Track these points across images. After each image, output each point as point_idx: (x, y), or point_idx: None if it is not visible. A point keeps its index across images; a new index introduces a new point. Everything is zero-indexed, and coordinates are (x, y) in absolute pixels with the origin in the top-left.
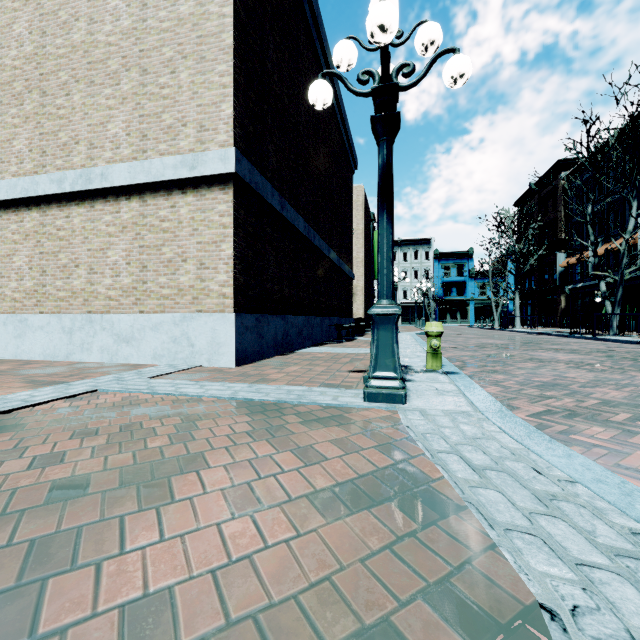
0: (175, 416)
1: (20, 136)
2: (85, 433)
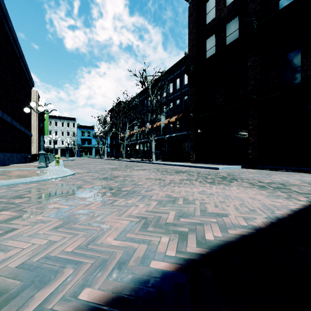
0: None
1: None
2: None
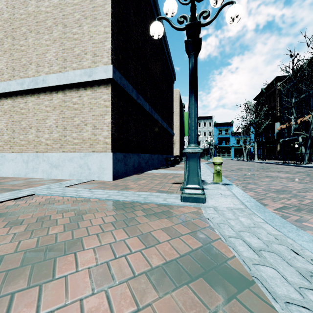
0: (72, 211)
1: (2, 61)
2: (16, 222)
